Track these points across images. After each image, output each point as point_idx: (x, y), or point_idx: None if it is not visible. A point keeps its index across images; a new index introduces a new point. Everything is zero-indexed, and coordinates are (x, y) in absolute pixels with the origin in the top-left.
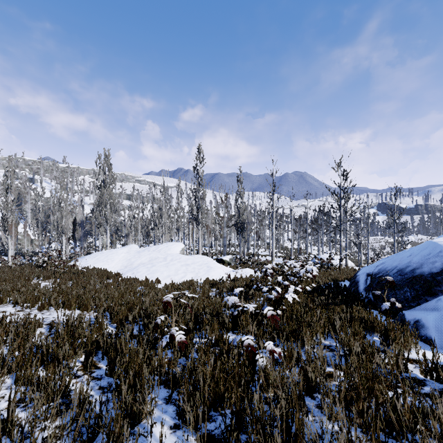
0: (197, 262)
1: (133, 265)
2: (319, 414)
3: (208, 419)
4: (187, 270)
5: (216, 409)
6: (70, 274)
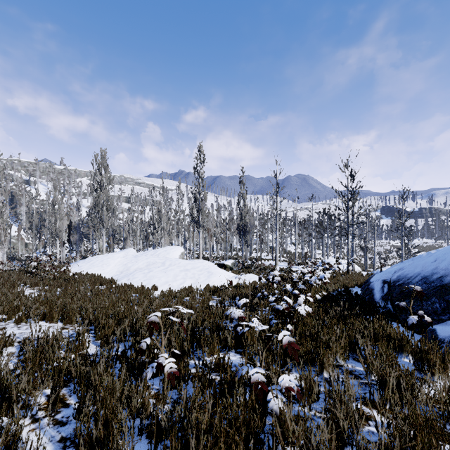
0: (197, 267)
1: (129, 270)
2: None
3: None
4: (187, 275)
5: None
6: (60, 280)
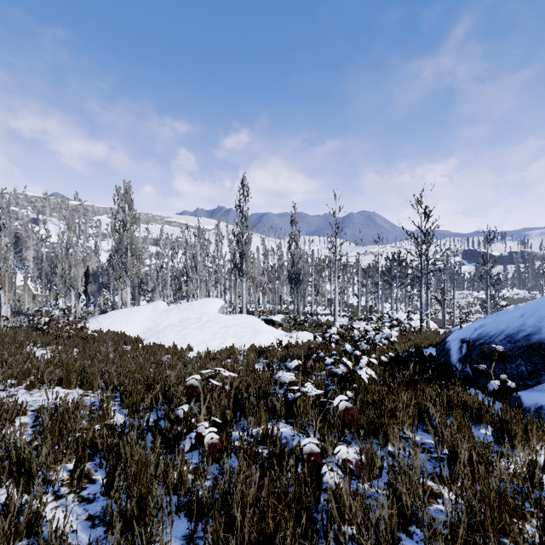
0: (240, 324)
1: (158, 327)
2: None
3: None
4: (228, 334)
5: None
6: (77, 339)
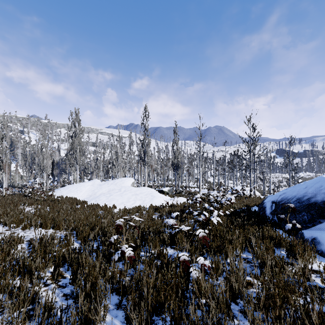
0: (144, 192)
1: (96, 194)
2: (242, 319)
3: (151, 323)
4: (136, 198)
5: (157, 314)
6: (49, 201)
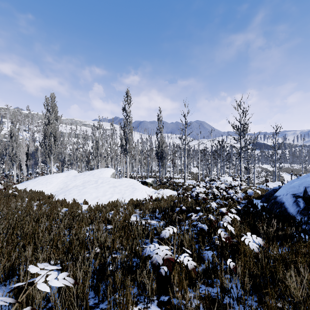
0: (124, 184)
1: (68, 187)
2: None
3: None
4: (115, 191)
5: None
6: (0, 197)
